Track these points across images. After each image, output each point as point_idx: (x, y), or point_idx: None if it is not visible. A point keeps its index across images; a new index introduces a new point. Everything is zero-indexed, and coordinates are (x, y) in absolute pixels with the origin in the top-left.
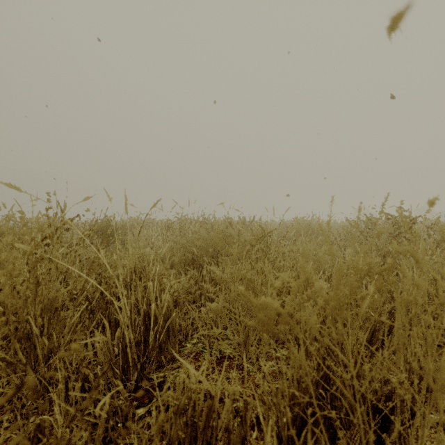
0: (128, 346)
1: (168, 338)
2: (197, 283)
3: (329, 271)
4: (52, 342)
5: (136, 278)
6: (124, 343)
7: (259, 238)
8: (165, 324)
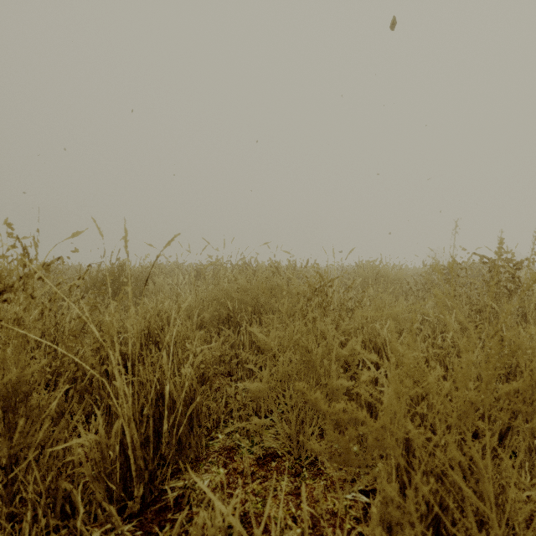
0: (129, 448)
1: (191, 430)
2: (234, 347)
3: (407, 332)
4: (16, 443)
5: (151, 343)
6: (125, 440)
7: (316, 288)
8: (187, 410)
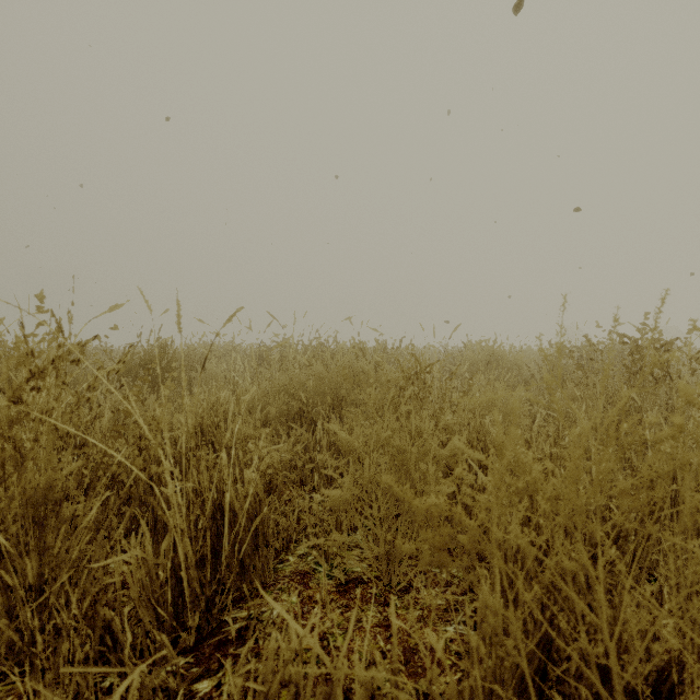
0: (182, 568)
1: (256, 549)
2: (308, 450)
3: (526, 430)
4: (46, 561)
5: (204, 443)
6: (177, 560)
7: (410, 375)
8: (251, 524)
